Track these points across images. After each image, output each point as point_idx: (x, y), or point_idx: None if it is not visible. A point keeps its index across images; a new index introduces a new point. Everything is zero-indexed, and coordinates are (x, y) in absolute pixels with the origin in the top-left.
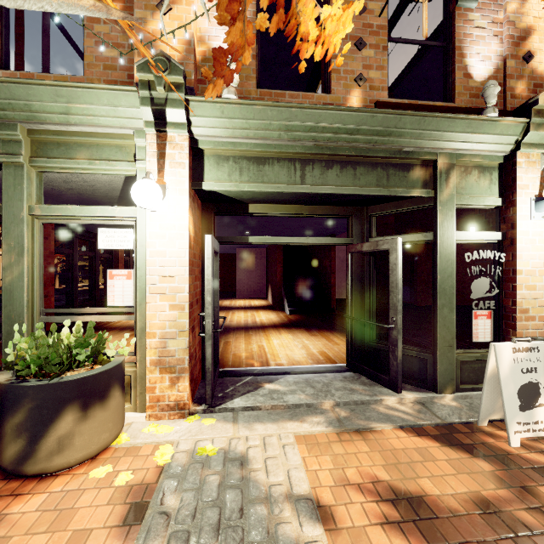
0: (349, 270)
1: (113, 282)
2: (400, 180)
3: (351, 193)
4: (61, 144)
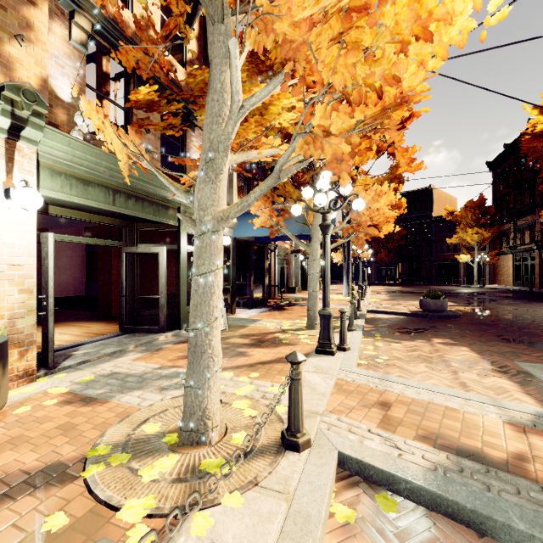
0: (125, 264)
1: None
2: (164, 214)
3: (142, 217)
4: None
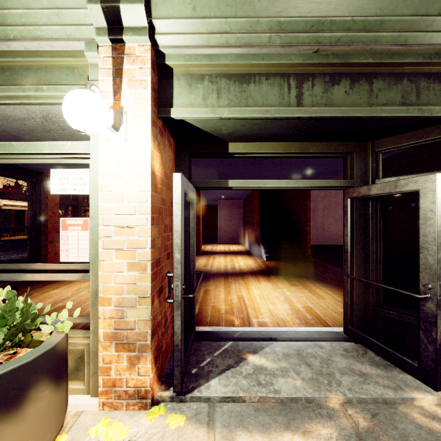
0: (349, 219)
1: (67, 233)
2: (436, 95)
3: (366, 115)
4: (6, 69)
